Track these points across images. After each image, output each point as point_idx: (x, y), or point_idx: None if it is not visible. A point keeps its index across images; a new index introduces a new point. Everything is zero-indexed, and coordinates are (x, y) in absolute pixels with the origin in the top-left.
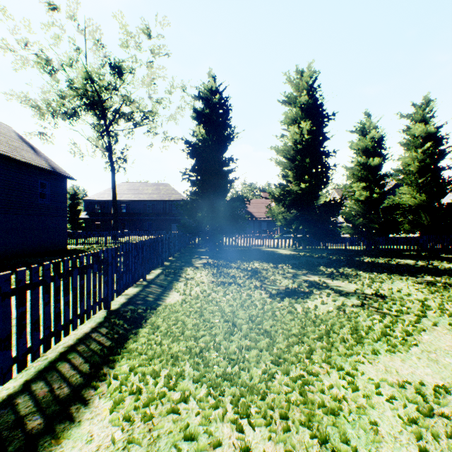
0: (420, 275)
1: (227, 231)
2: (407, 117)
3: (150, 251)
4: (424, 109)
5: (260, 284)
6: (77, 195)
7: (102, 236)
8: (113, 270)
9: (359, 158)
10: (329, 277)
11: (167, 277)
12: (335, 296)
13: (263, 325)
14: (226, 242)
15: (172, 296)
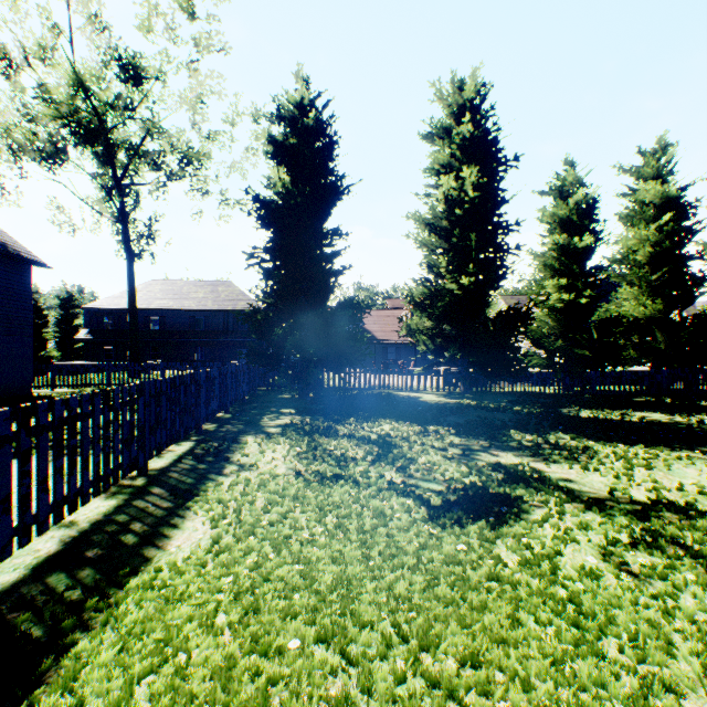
0: (705, 448)
1: (330, 362)
2: (631, 172)
3: (161, 406)
4: (659, 158)
5: (400, 477)
6: (73, 301)
7: (102, 371)
8: (2, 474)
9: (557, 237)
10: (537, 455)
11: (197, 464)
12: (578, 512)
13: (437, 652)
14: (329, 381)
15: (190, 527)
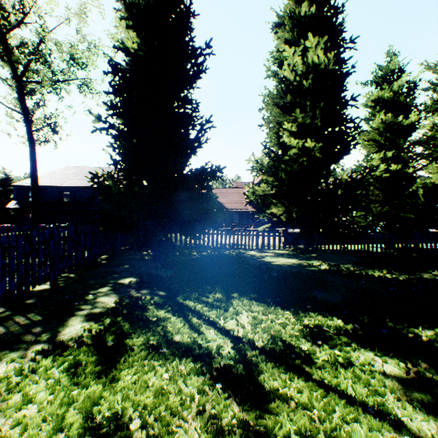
0: None
1: (182, 224)
2: (435, 69)
3: None
4: None
5: None
6: (10, 181)
7: None
8: None
9: (382, 117)
10: None
11: None
12: None
13: None
14: (186, 241)
15: None
